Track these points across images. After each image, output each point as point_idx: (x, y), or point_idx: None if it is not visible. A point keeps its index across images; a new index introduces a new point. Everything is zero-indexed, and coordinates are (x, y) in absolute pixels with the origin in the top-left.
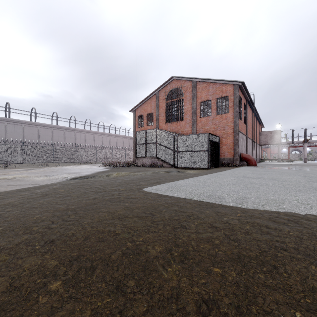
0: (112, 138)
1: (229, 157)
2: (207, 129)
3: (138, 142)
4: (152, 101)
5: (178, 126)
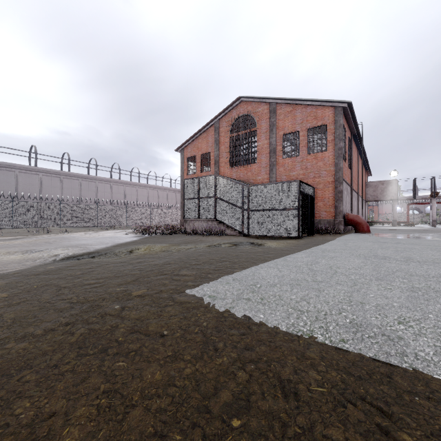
0: (152, 191)
1: (327, 220)
2: (293, 175)
3: (187, 196)
4: (209, 135)
5: (248, 172)
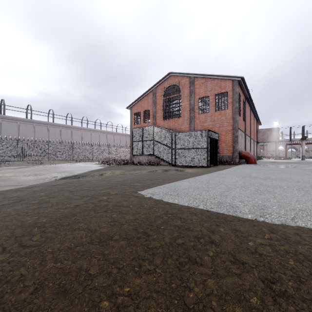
0: (109, 135)
1: (228, 155)
2: (205, 125)
3: (134, 139)
4: (149, 98)
5: (175, 123)
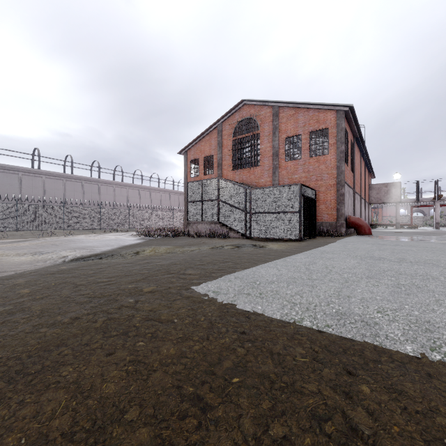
0: (154, 194)
1: (329, 222)
2: (295, 178)
3: (190, 199)
4: (212, 138)
5: (250, 175)
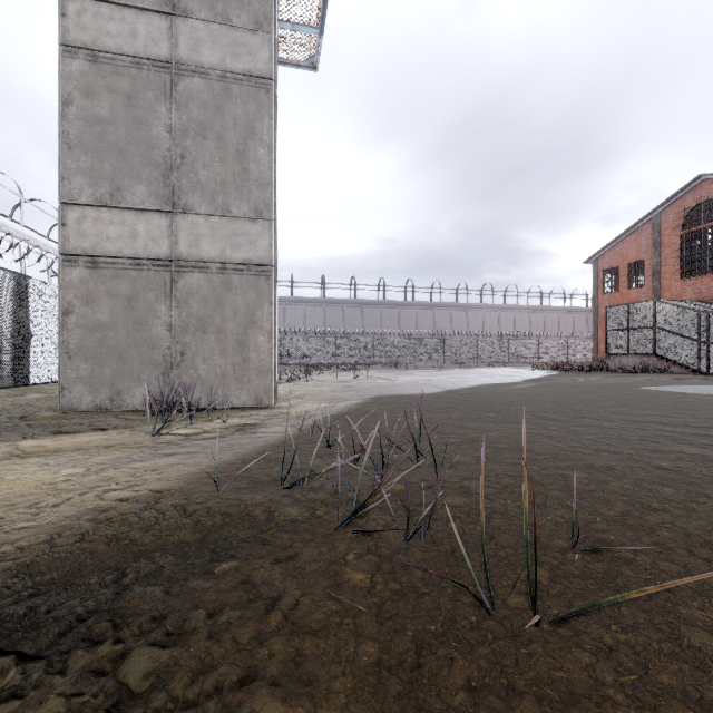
0: (535, 315)
1: None
2: None
3: (610, 326)
4: (642, 236)
5: None
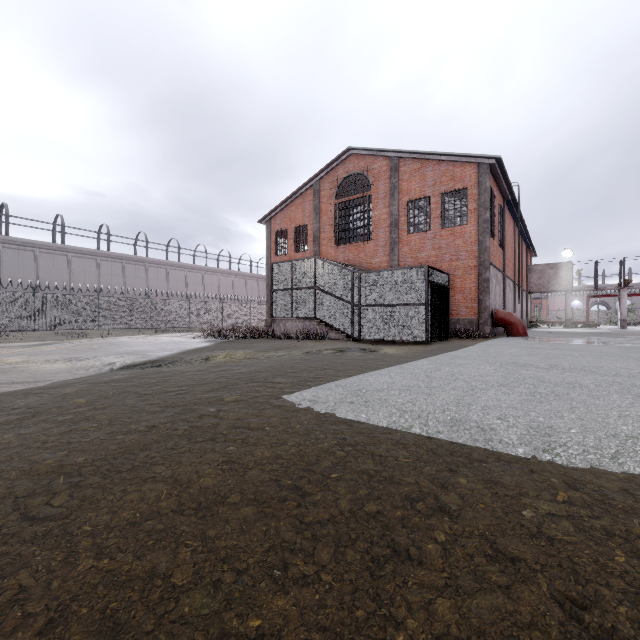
0: (224, 278)
1: (468, 318)
2: (421, 258)
3: (276, 286)
4: (306, 201)
5: (360, 253)
